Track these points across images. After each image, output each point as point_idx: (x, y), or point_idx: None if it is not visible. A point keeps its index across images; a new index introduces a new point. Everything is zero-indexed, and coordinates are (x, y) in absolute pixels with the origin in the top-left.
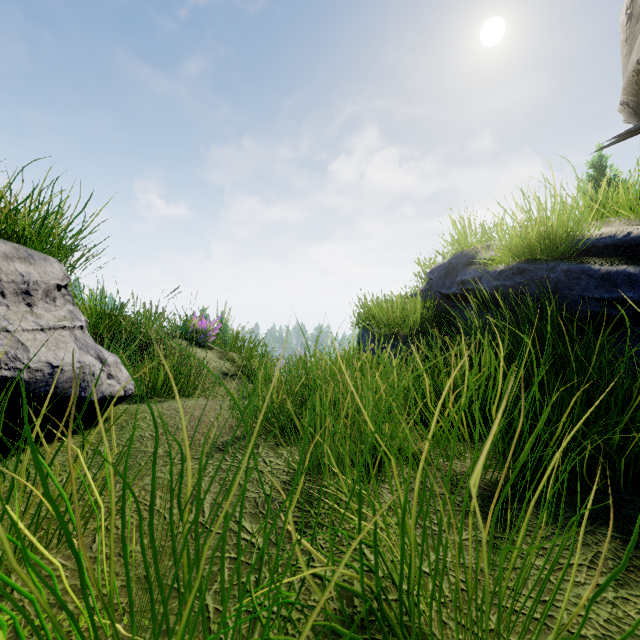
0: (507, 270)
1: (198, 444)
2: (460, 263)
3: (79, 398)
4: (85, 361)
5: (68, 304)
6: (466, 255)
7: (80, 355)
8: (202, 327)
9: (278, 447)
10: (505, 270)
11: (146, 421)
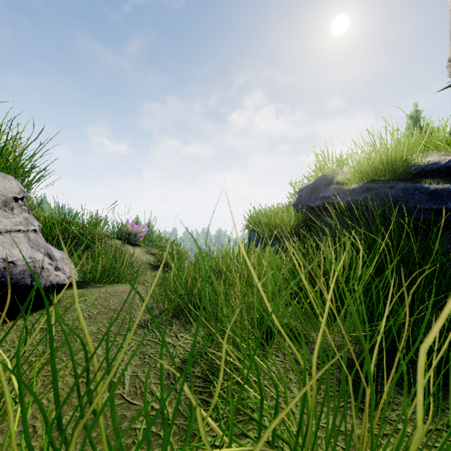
0: (358, 188)
1: (125, 322)
2: (322, 184)
3: (31, 286)
4: (35, 257)
5: (24, 212)
6: (326, 178)
7: (31, 252)
8: (133, 230)
9: (188, 324)
10: (356, 188)
11: (86, 303)
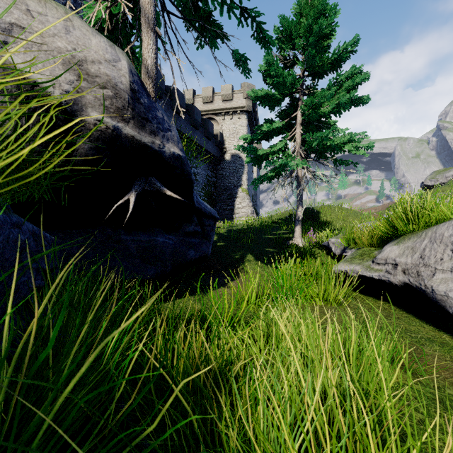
0: None
1: None
2: None
3: None
4: (449, 293)
5: None
6: None
7: (451, 289)
8: None
9: None
10: None
11: None
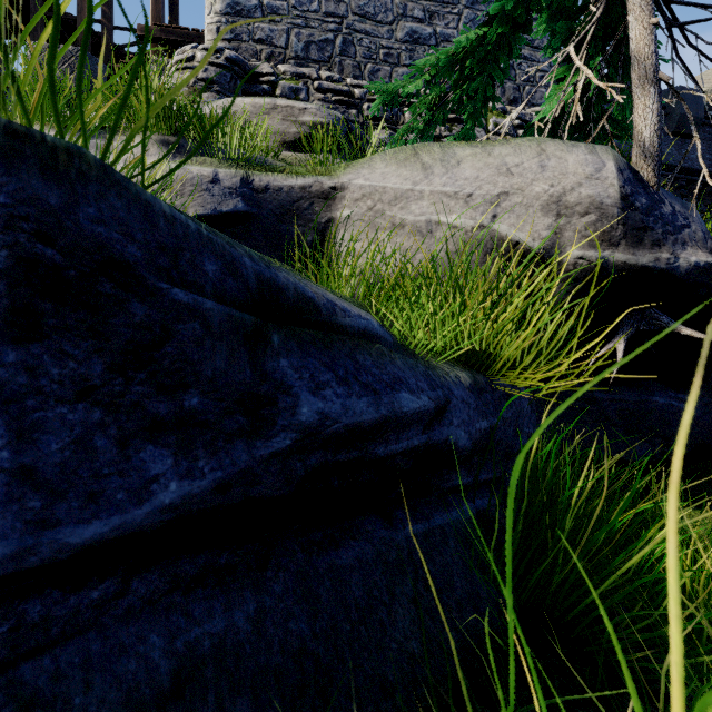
0: (485, 388)
1: None
2: (167, 268)
3: None
4: None
5: None
6: (194, 229)
7: None
8: None
9: None
10: (479, 386)
11: None
